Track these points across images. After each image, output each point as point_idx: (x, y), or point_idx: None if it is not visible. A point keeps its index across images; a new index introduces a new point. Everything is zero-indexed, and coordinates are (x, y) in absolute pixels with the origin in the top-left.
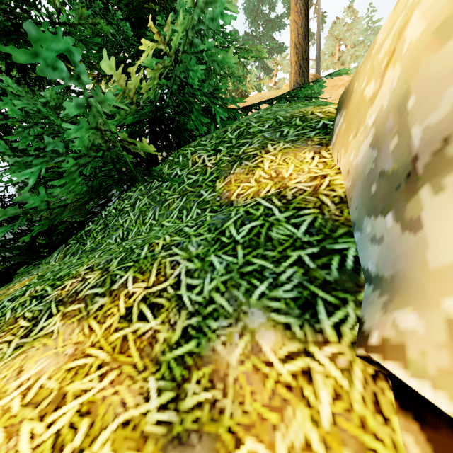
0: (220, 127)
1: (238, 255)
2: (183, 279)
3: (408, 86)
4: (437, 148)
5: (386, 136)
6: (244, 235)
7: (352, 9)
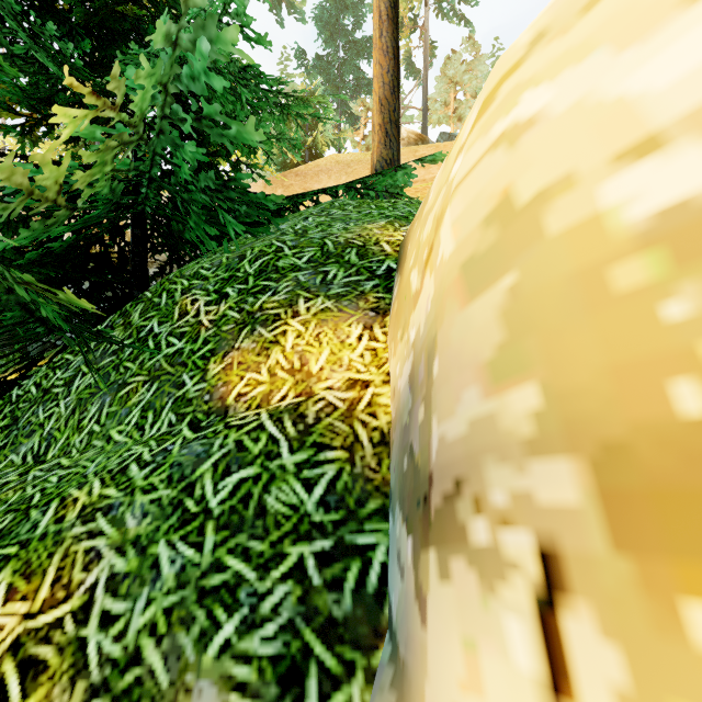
0: (236, 247)
1: (206, 545)
2: (99, 599)
3: (436, 333)
4: (448, 490)
5: (418, 388)
6: (224, 498)
7: (473, 41)
